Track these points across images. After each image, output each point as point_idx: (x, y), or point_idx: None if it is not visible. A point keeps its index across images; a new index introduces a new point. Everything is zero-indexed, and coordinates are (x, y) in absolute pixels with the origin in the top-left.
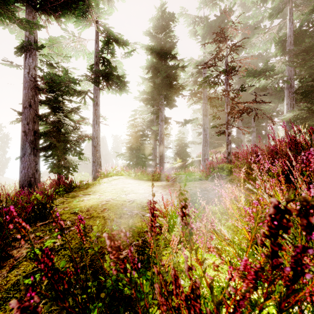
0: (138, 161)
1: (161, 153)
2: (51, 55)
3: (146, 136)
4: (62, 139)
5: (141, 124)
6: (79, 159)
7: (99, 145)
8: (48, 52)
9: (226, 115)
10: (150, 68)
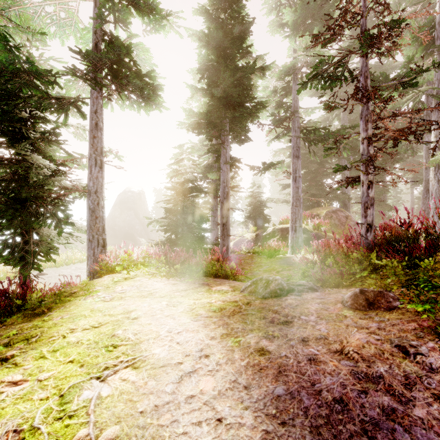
0: (185, 233)
1: (224, 220)
2: (7, 31)
3: (200, 189)
4: (24, 194)
5: (190, 170)
6: (60, 236)
7: (102, 207)
8: (1, 23)
9: (364, 142)
10: (205, 71)
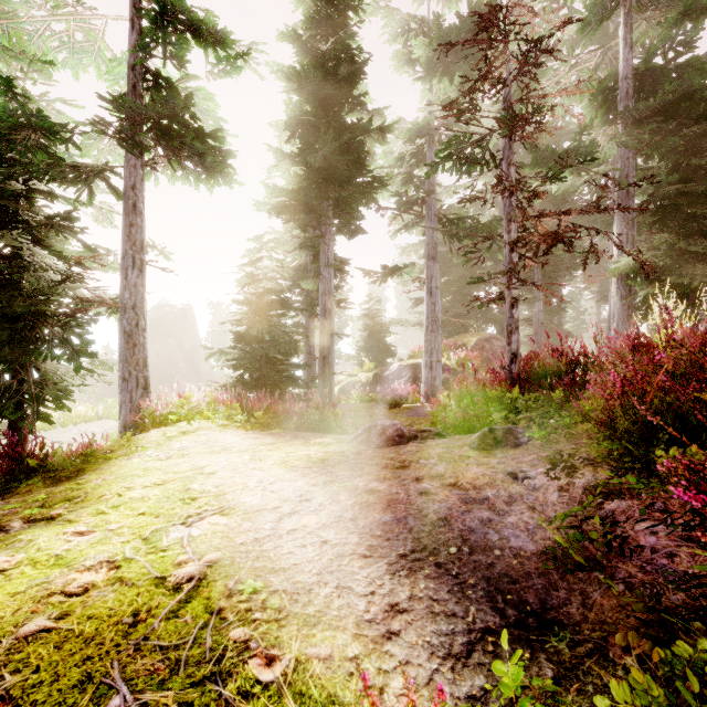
0: (266, 371)
1: (325, 351)
2: None
3: (288, 305)
4: (20, 309)
5: (273, 275)
6: (77, 372)
7: (144, 330)
8: None
9: (508, 248)
10: (296, 128)
